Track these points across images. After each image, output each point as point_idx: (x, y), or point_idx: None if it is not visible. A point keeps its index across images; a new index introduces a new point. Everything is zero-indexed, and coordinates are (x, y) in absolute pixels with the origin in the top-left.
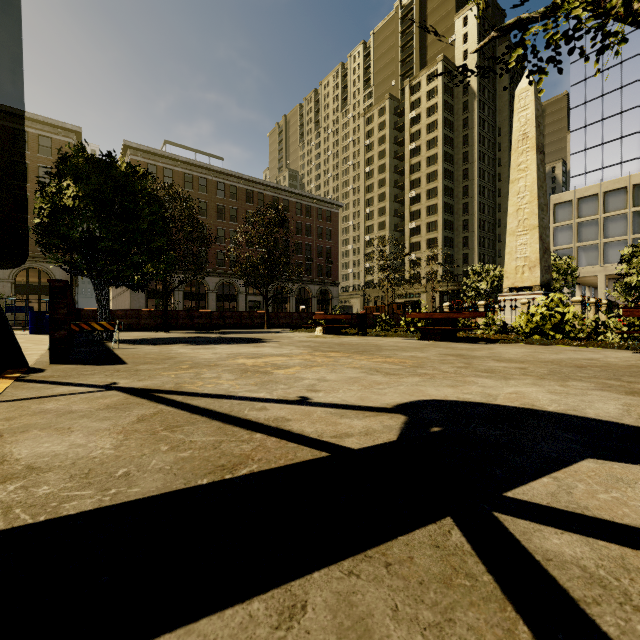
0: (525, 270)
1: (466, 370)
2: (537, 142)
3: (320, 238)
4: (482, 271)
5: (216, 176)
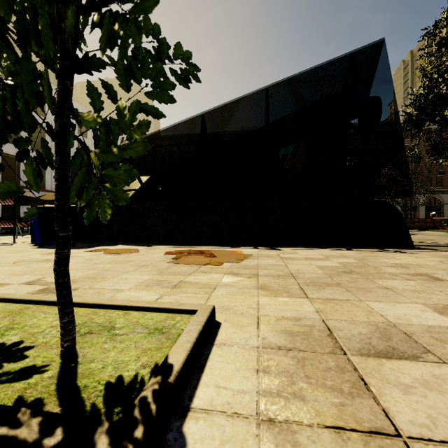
0: None
1: None
2: None
3: None
4: None
5: None
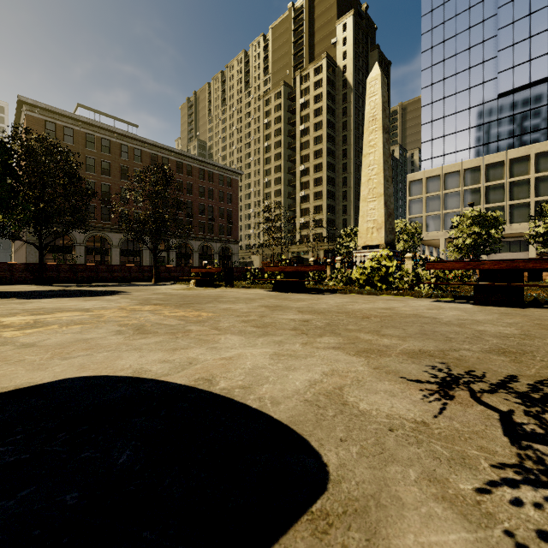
0: (374, 231)
1: (243, 324)
2: (383, 123)
3: (222, 201)
4: (351, 233)
5: (120, 138)
